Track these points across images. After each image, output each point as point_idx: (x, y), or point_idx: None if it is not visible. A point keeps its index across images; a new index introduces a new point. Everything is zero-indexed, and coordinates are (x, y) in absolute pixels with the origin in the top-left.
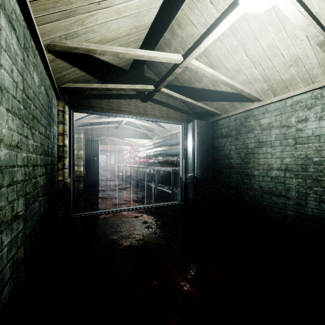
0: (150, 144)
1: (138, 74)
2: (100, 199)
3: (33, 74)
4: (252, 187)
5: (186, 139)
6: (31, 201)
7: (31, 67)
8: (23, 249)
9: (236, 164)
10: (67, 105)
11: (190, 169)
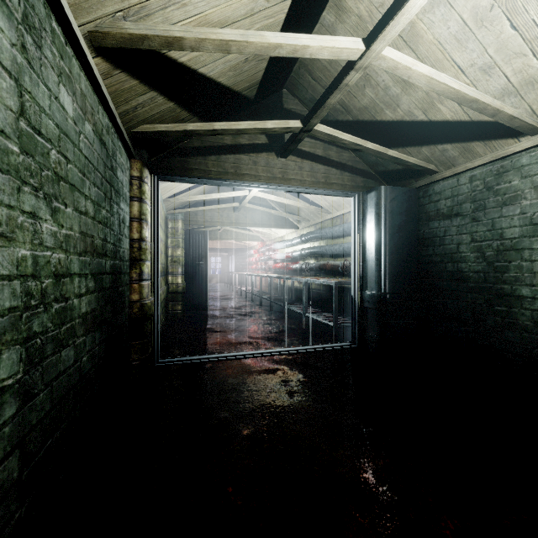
0: (293, 237)
1: (271, 106)
2: (207, 332)
3: (57, 91)
4: (515, 323)
5: (363, 224)
6: (50, 349)
7: (52, 75)
8: (18, 457)
9: (474, 272)
10: (147, 168)
11: (371, 283)
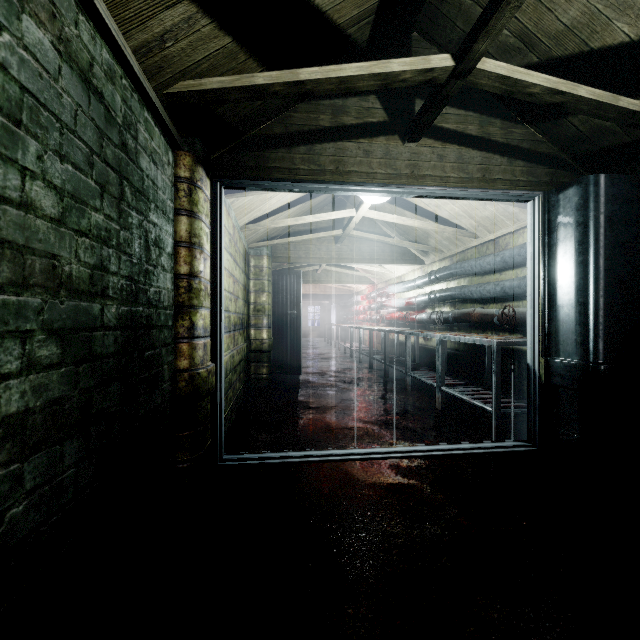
0: (417, 276)
1: None
2: (297, 408)
3: None
4: None
5: (550, 245)
6: None
7: None
8: None
9: None
10: (202, 167)
11: (568, 344)
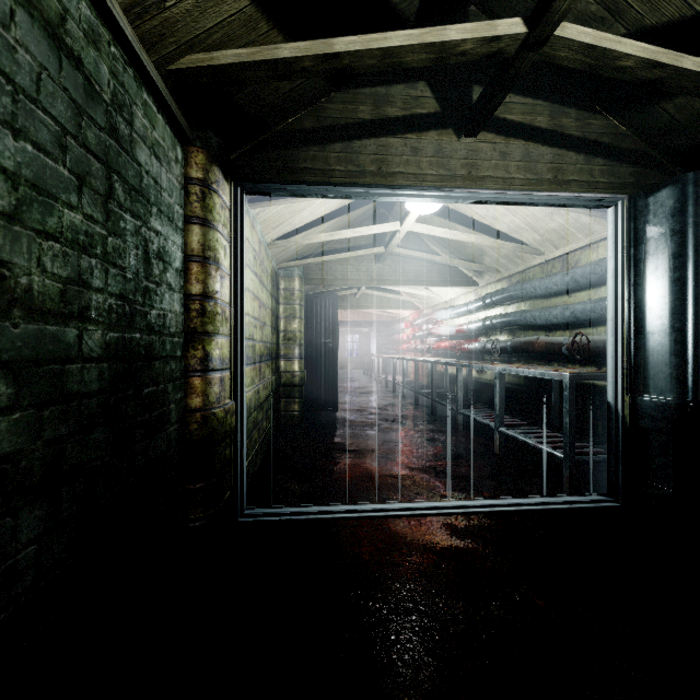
0: (469, 300)
1: None
2: (333, 451)
3: None
4: None
5: (636, 259)
6: None
7: None
8: None
9: None
10: (219, 166)
11: (661, 379)
